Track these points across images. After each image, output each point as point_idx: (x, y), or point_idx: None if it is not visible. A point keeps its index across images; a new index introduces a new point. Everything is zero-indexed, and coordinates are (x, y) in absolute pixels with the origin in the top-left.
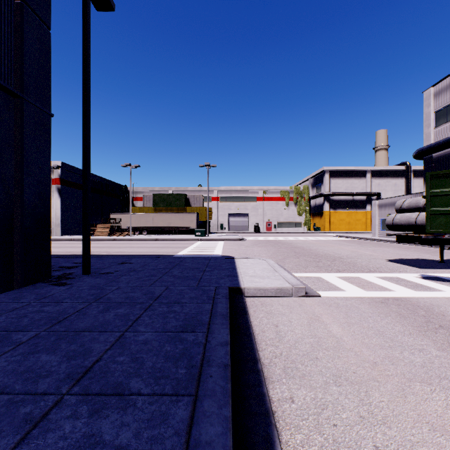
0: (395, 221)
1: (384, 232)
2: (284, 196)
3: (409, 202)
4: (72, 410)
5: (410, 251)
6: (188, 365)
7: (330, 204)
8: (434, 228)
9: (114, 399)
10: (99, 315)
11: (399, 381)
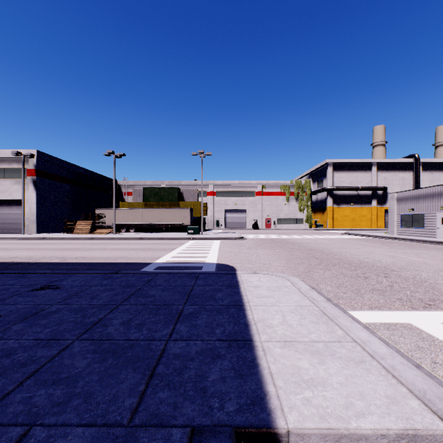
0: None
1: (404, 229)
2: (284, 191)
3: None
4: None
5: None
6: None
7: (334, 199)
8: None
9: None
10: None
11: None
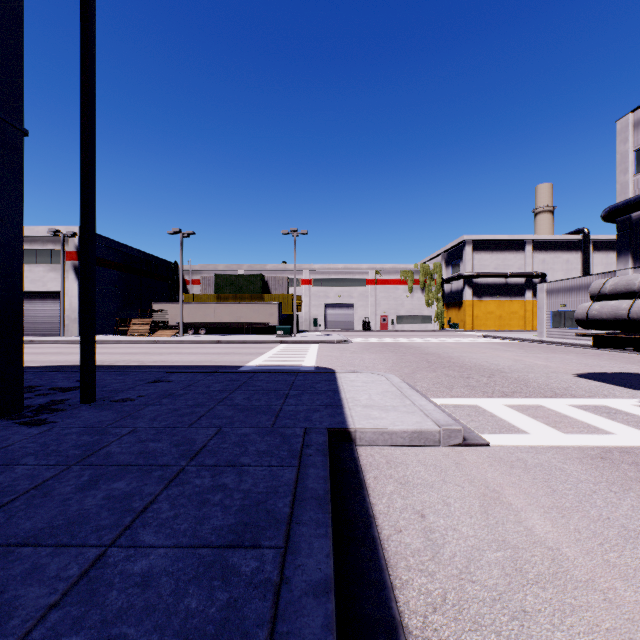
0: (591, 313)
1: (555, 330)
2: (406, 278)
3: (614, 284)
4: None
5: (603, 360)
6: None
7: (473, 289)
8: None
9: None
10: (73, 497)
11: None
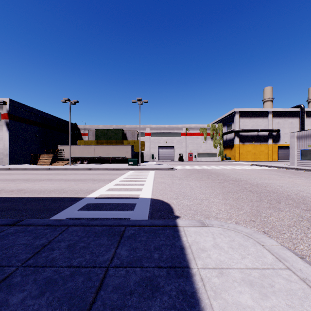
0: None
1: (304, 161)
2: (202, 132)
3: None
4: None
5: None
6: None
7: (239, 138)
8: None
9: None
10: None
11: None
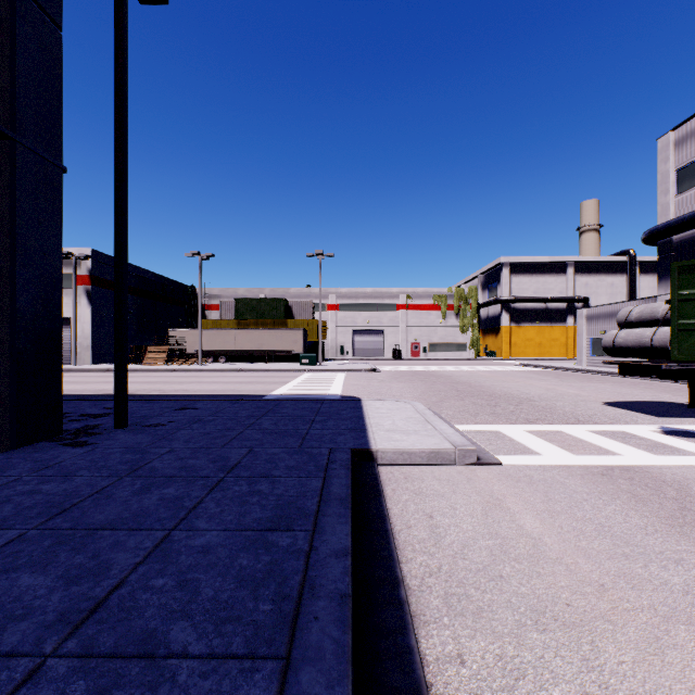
0: (617, 341)
1: (595, 359)
2: (439, 303)
3: (640, 312)
4: (57, 691)
5: (638, 389)
6: (277, 595)
7: (511, 315)
8: (685, 353)
9: (137, 665)
10: (133, 499)
11: (648, 621)
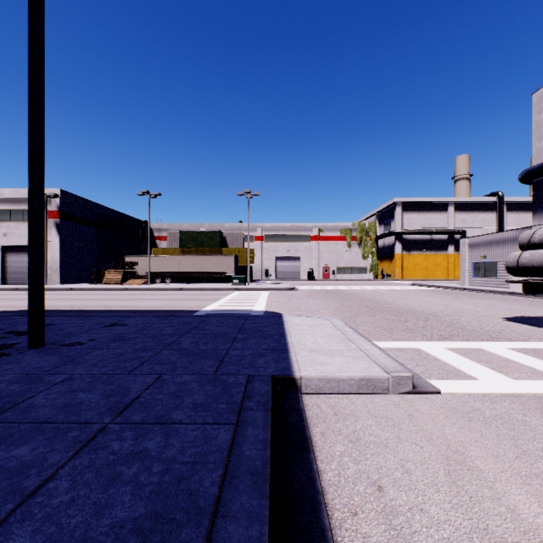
0: (522, 261)
1: (477, 279)
2: (345, 235)
3: None
4: None
5: (525, 305)
6: None
7: (403, 244)
8: None
9: None
10: None
11: None
